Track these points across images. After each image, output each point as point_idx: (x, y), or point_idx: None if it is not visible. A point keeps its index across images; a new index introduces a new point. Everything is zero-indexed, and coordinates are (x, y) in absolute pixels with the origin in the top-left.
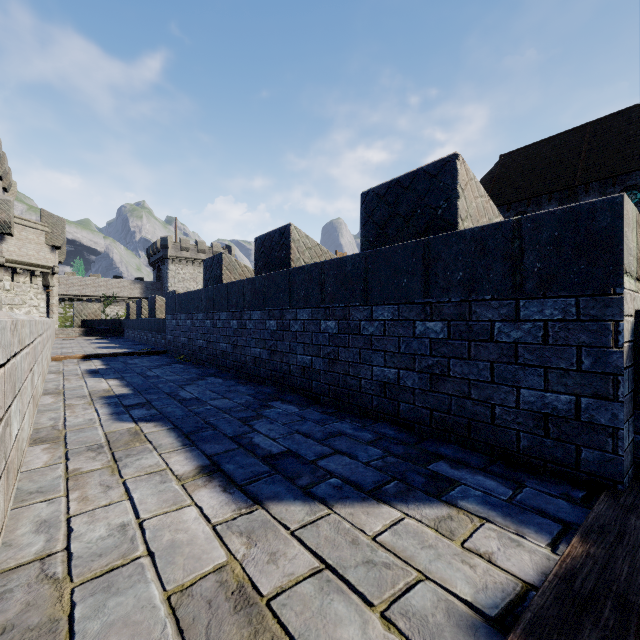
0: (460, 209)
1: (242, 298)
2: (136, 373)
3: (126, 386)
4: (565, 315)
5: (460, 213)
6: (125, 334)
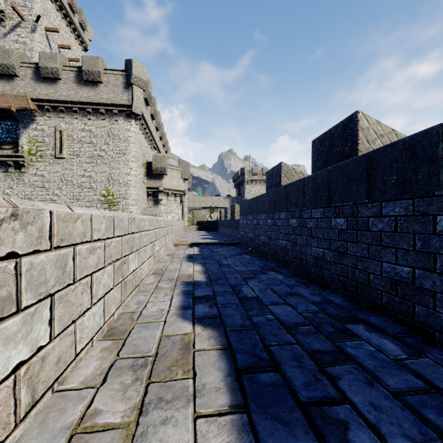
0: None
1: (301, 197)
2: (215, 260)
3: (204, 272)
4: None
5: None
6: (218, 230)
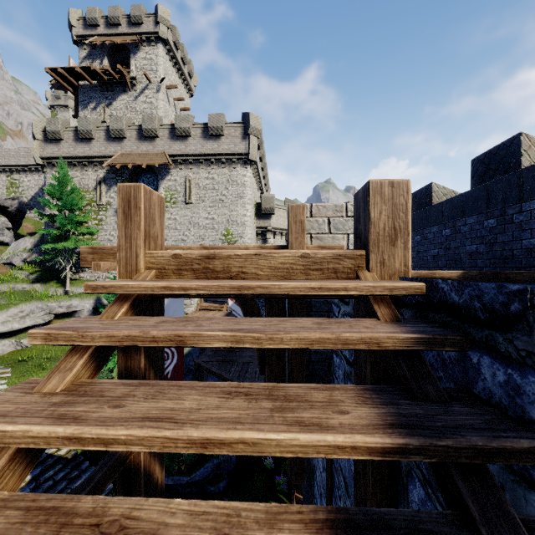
0: (522, 161)
1: None
2: None
3: None
4: None
5: (522, 163)
6: None
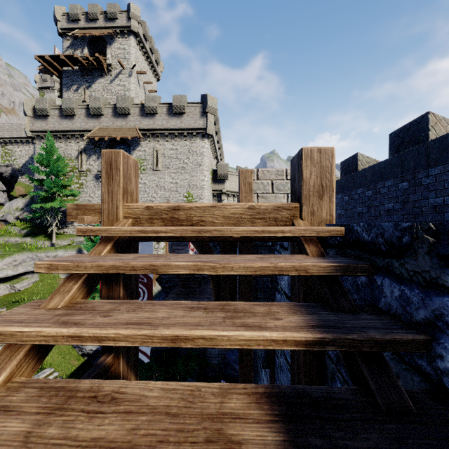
0: (430, 135)
1: None
2: None
3: None
4: (440, 171)
5: (430, 137)
6: None
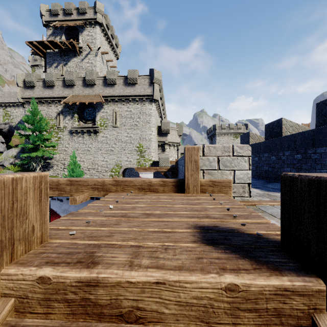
0: None
1: (260, 149)
2: None
3: None
4: None
5: None
6: None
